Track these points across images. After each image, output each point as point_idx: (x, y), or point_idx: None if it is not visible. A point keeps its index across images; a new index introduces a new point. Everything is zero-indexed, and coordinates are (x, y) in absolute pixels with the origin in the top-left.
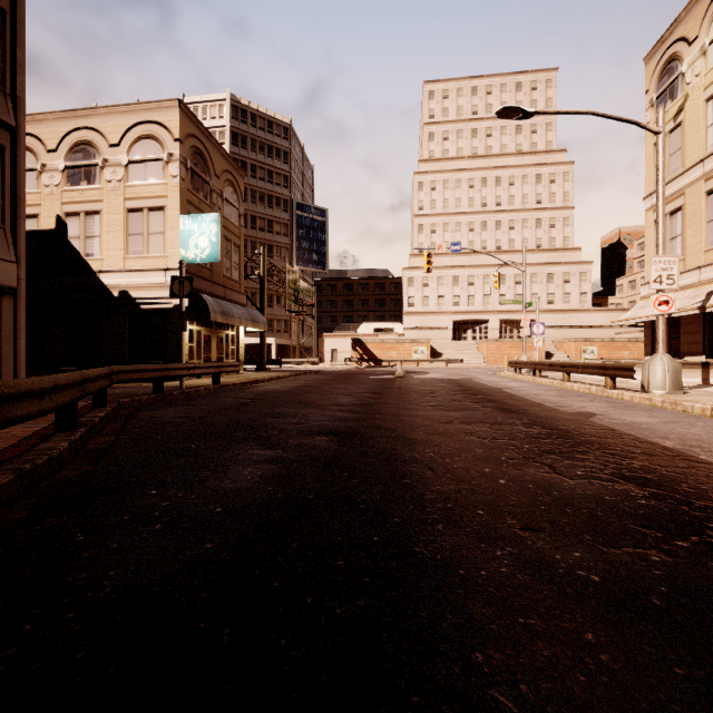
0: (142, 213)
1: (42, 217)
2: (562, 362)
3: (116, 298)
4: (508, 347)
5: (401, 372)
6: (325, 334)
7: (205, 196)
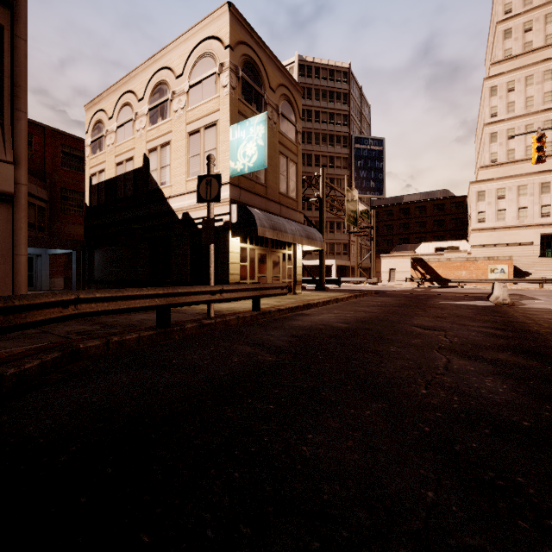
0: (199, 133)
1: (135, 158)
2: None
3: (180, 220)
4: None
5: (507, 298)
6: (382, 255)
7: (259, 109)
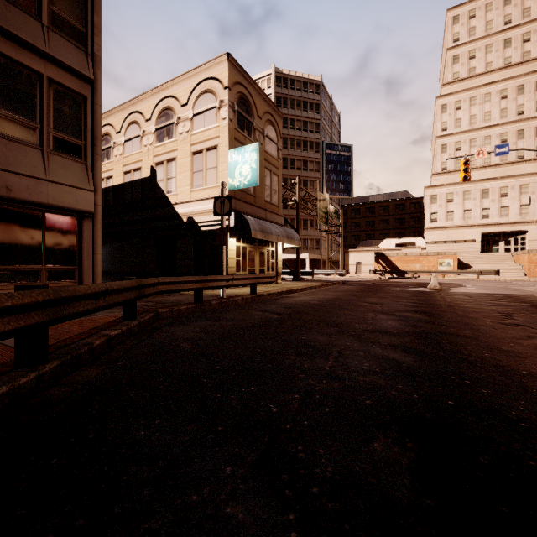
0: (201, 154)
1: (143, 169)
2: None
3: (185, 223)
4: None
5: (437, 285)
6: (350, 250)
7: (249, 134)
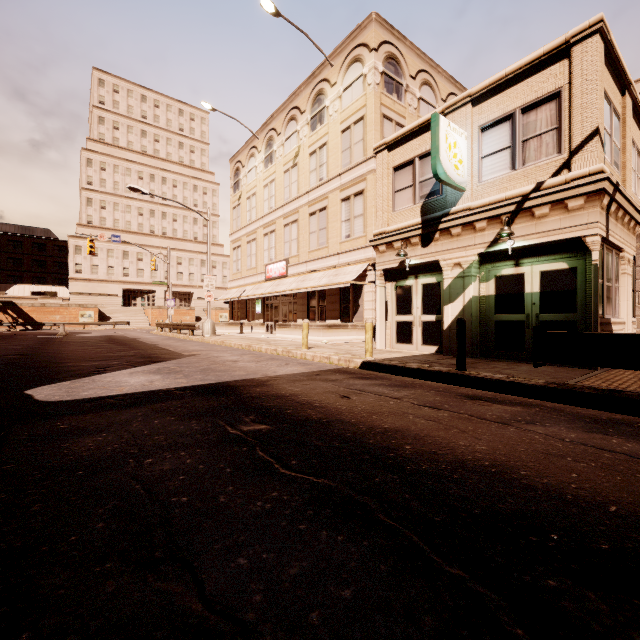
0: None
1: None
2: (177, 323)
3: None
4: None
5: (64, 332)
6: None
7: None
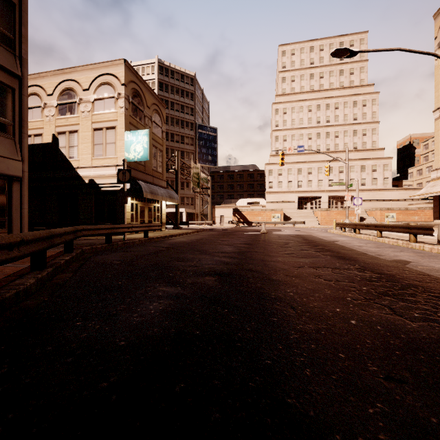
0: (102, 131)
1: (44, 135)
2: (375, 224)
3: (87, 183)
4: (335, 213)
5: (265, 230)
6: (216, 206)
7: (141, 119)
